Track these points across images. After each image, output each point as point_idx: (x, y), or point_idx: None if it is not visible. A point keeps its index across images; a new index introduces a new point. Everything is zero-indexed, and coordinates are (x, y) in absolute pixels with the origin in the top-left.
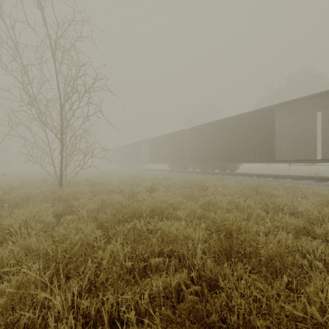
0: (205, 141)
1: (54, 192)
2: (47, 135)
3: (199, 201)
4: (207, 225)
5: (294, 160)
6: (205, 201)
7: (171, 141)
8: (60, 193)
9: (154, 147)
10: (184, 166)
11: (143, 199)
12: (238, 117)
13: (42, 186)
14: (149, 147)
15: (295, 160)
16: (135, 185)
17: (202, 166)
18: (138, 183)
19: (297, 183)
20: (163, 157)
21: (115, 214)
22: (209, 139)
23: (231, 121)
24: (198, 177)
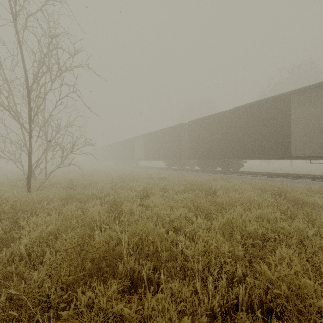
0: (205, 136)
1: (6, 200)
2: (21, 127)
3: (216, 221)
4: (251, 291)
5: (316, 157)
6: (226, 220)
7: (168, 136)
8: (14, 203)
9: (150, 143)
10: (182, 164)
11: (131, 211)
12: (244, 107)
13: (5, 189)
14: (144, 143)
15: (319, 156)
16: (125, 187)
17: (202, 164)
18: (128, 185)
19: (321, 185)
20: (159, 154)
21: (80, 243)
22: (210, 133)
23: (236, 112)
24: (199, 176)
